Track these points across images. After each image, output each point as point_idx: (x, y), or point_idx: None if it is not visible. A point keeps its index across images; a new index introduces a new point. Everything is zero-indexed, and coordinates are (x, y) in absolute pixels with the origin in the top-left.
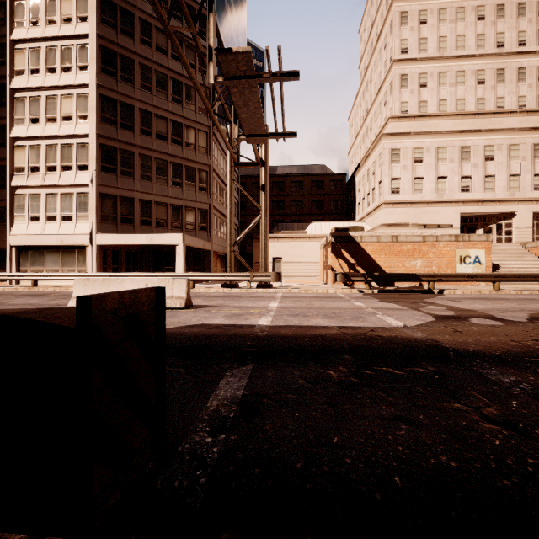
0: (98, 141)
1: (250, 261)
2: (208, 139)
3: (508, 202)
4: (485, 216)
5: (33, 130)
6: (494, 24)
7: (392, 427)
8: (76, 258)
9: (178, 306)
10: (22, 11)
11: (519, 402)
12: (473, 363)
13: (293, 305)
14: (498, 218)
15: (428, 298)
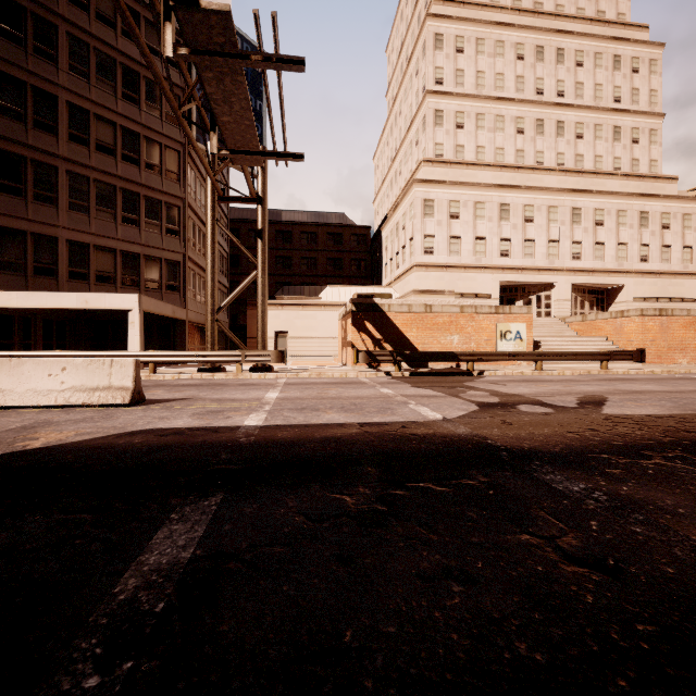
0: None
1: (245, 336)
2: (181, 161)
3: (547, 271)
4: (525, 285)
5: None
6: (534, 67)
7: (440, 592)
8: None
9: (118, 402)
10: None
11: (599, 523)
12: (533, 466)
13: (299, 395)
14: (537, 289)
15: (467, 381)
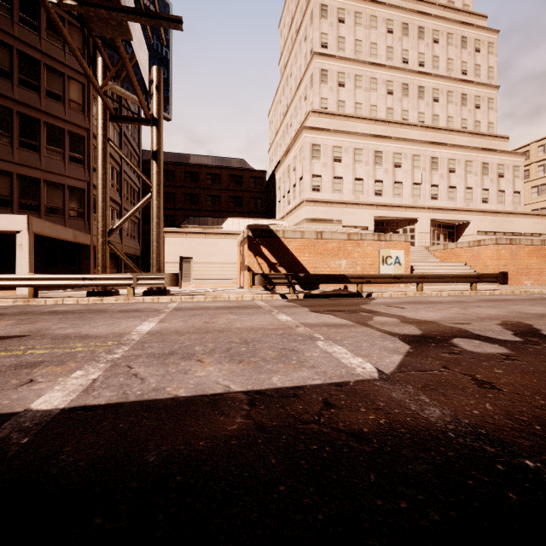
0: None
1: None
2: (85, 93)
3: (412, 208)
4: (394, 220)
5: None
6: (401, 40)
7: None
8: None
9: None
10: None
11: None
12: None
13: (180, 325)
14: (404, 223)
15: (363, 304)
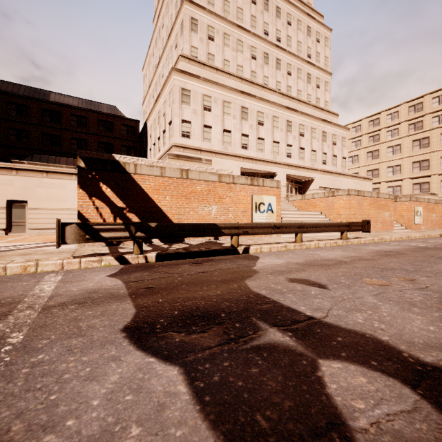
0: None
1: None
2: None
3: (272, 163)
4: (257, 173)
5: None
6: (262, 13)
7: None
8: None
9: None
10: None
11: None
12: None
13: None
14: (265, 176)
15: (249, 276)
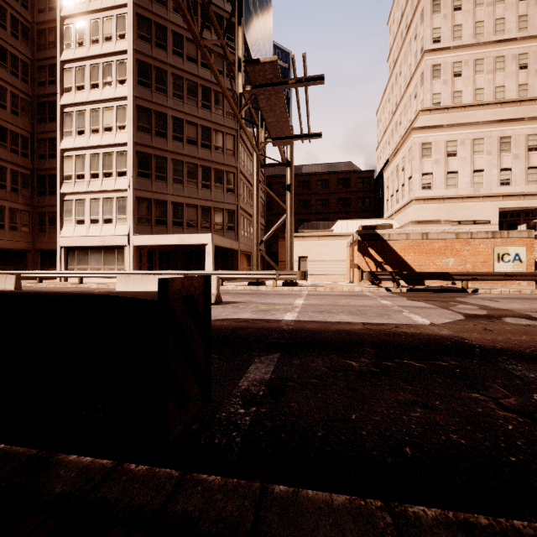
0: (135, 148)
1: (276, 260)
2: (235, 142)
3: None
4: (528, 210)
5: (79, 141)
6: None
7: (408, 410)
8: (115, 258)
9: None
10: (70, 34)
11: None
12: (499, 359)
13: (318, 302)
14: None
15: (460, 297)
